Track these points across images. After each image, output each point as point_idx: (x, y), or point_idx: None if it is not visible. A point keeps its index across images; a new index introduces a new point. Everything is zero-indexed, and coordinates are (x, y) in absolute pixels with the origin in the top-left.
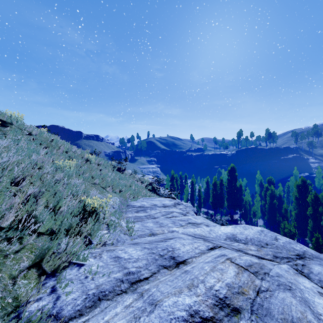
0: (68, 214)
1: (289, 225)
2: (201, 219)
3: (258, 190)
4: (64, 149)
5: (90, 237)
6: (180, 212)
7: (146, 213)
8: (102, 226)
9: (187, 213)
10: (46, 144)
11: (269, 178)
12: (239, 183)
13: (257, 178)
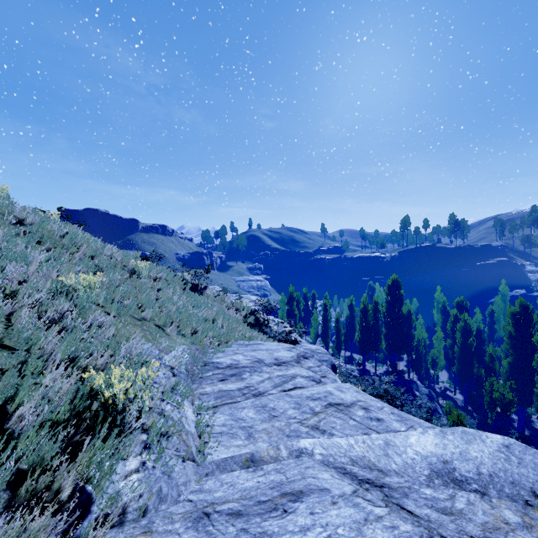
0: (31, 429)
1: (502, 386)
2: (352, 391)
3: (439, 318)
4: (89, 251)
5: (88, 490)
6: (309, 375)
7: (241, 381)
8: (132, 440)
9: (323, 377)
10: (52, 242)
11: (459, 299)
12: (407, 309)
13: (436, 299)
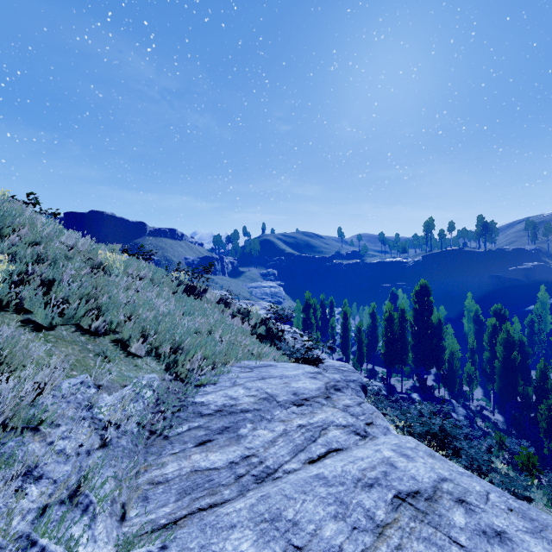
0: None
1: None
2: (422, 455)
3: (469, 328)
4: (33, 236)
5: None
6: (348, 423)
7: (236, 444)
8: None
9: (368, 424)
10: None
11: (497, 307)
12: (437, 317)
13: (466, 307)
